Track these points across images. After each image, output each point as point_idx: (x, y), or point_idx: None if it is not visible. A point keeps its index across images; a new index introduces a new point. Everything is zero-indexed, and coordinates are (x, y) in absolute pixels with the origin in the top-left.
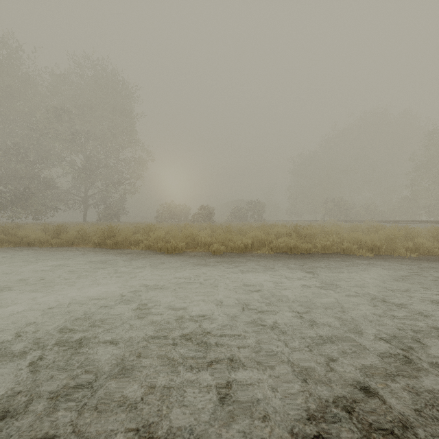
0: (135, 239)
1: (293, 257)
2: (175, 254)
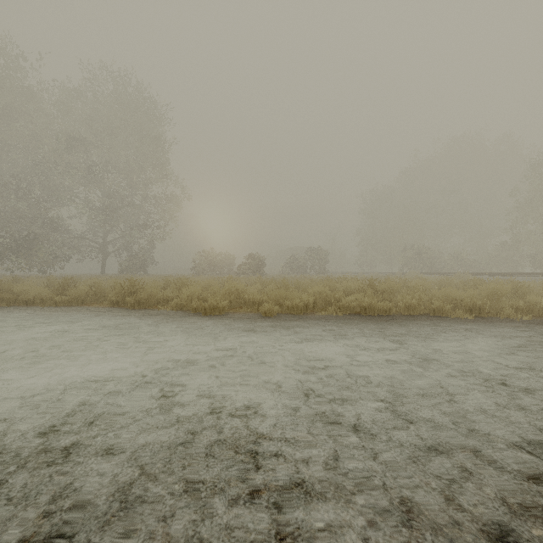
0: (163, 296)
1: (369, 320)
2: (214, 316)
